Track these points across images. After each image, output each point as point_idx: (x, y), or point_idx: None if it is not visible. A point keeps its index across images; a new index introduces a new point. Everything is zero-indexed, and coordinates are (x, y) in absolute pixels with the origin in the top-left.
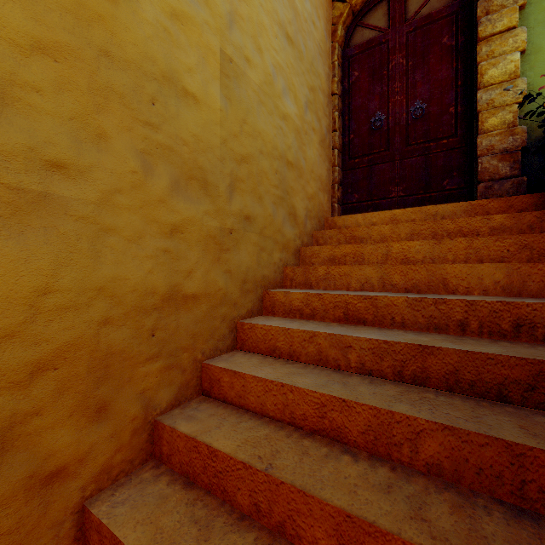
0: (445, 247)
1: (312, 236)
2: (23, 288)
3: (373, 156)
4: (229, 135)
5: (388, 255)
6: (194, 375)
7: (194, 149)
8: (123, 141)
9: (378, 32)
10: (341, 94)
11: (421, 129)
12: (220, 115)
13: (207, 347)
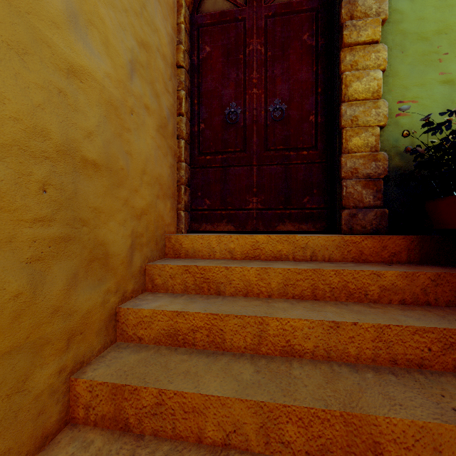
0: (346, 334)
1: (144, 272)
2: None
3: (228, 155)
4: None
5: (262, 338)
6: None
7: None
8: None
9: (233, 6)
10: (188, 69)
11: (280, 133)
12: None
13: None
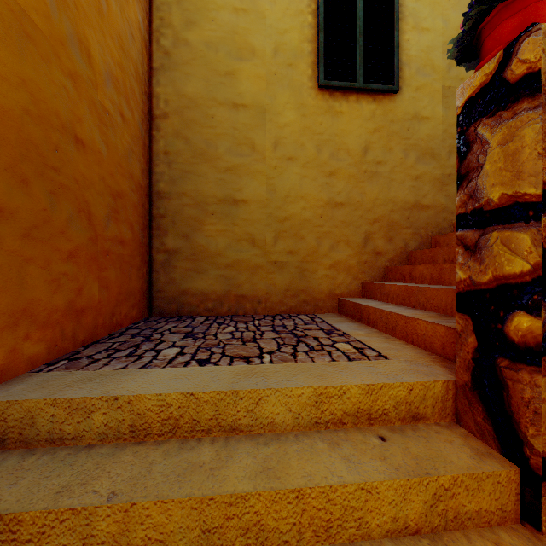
0: None
1: None
2: (372, 198)
3: None
4: (448, 126)
5: None
6: (427, 241)
7: (427, 141)
8: (397, 149)
9: None
10: None
11: None
12: (442, 119)
13: (434, 230)
